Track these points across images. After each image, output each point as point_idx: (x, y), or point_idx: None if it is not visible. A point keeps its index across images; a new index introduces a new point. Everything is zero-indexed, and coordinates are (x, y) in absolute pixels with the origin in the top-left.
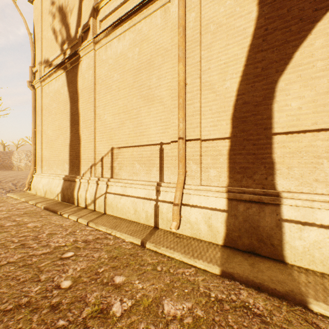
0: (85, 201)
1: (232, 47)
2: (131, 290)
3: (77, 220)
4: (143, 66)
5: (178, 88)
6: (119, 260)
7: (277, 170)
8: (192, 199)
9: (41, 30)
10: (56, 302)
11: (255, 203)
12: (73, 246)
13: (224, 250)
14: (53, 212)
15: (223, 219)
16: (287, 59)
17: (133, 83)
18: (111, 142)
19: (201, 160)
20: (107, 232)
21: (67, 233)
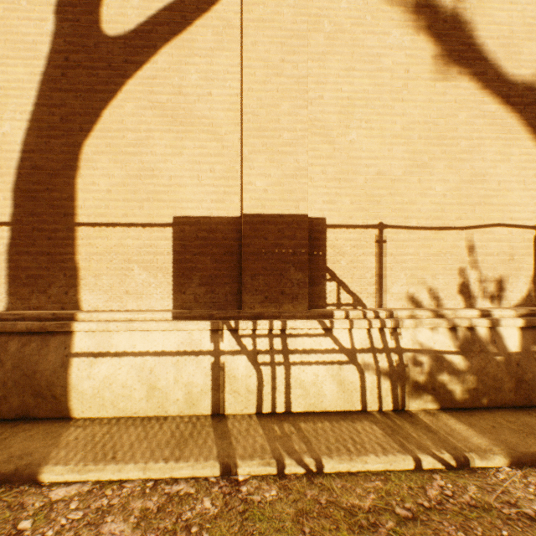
0: None
1: (14, 64)
2: None
3: None
4: None
5: None
6: None
7: (82, 280)
8: None
9: None
10: None
11: (39, 334)
12: None
13: None
14: None
15: None
16: (95, 116)
17: None
18: None
19: None
20: None
21: None
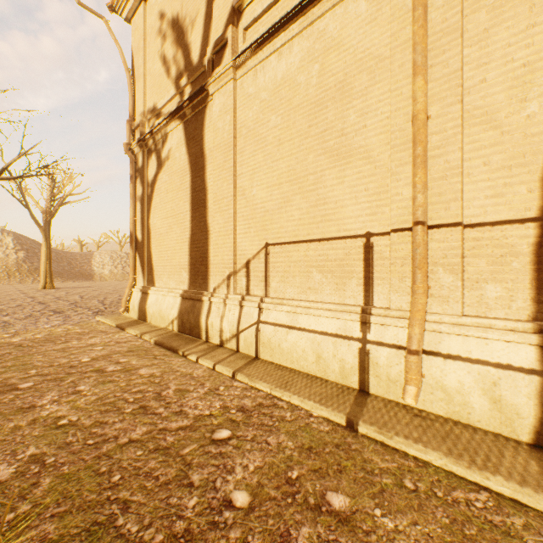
0: (219, 335)
1: None
2: (375, 531)
3: (213, 367)
4: (329, 95)
5: (413, 126)
6: (318, 456)
7: None
8: (447, 343)
9: (144, 61)
10: (237, 538)
11: None
12: (224, 417)
13: (541, 456)
14: (170, 351)
15: (532, 389)
16: None
17: (308, 128)
18: (264, 234)
19: (462, 265)
20: (273, 393)
21: (205, 390)
